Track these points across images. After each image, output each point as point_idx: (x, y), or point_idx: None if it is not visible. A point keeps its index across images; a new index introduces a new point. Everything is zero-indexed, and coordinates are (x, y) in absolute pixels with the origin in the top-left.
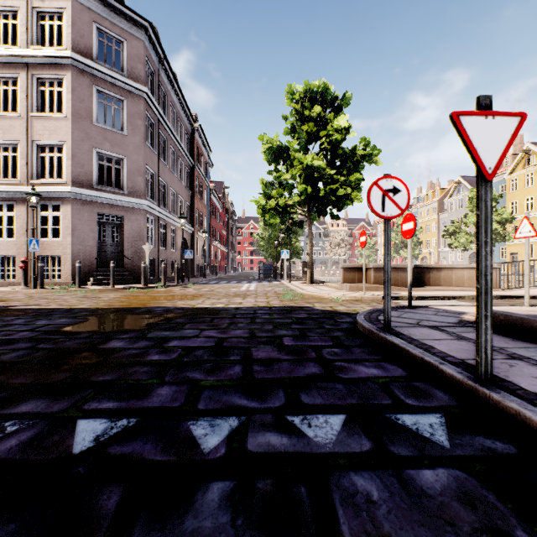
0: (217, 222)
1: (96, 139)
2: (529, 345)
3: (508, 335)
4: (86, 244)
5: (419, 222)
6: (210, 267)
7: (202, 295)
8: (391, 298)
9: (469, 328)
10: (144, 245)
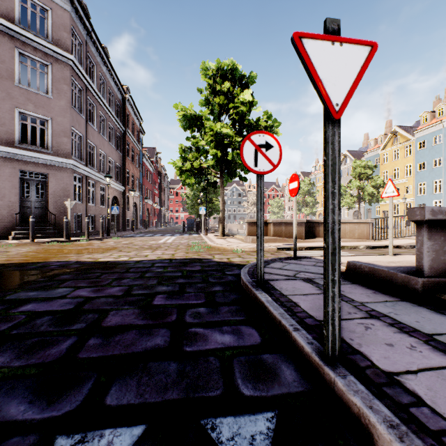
0: (149, 183)
1: (18, 100)
2: (387, 298)
3: (371, 286)
4: (7, 200)
5: (316, 186)
6: (142, 221)
7: (116, 248)
8: (284, 249)
9: None
10: (66, 201)
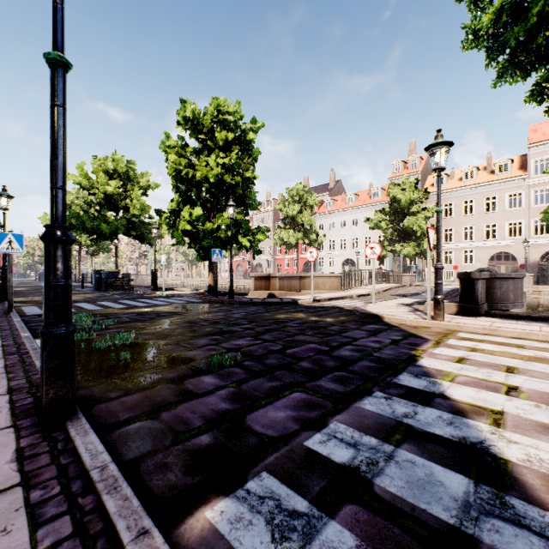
0: None
1: None
2: None
3: None
4: None
5: None
6: None
7: None
8: None
9: None
10: None
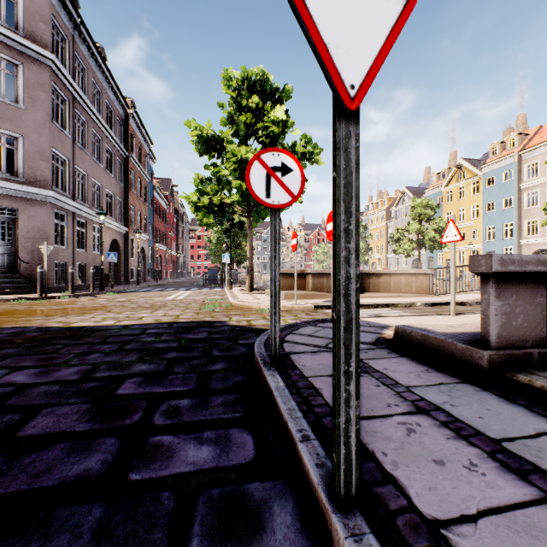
0: (163, 223)
1: None
2: (443, 379)
3: (424, 361)
4: None
5: (369, 229)
6: (152, 272)
7: (105, 308)
8: (324, 307)
9: (383, 351)
10: (42, 245)
